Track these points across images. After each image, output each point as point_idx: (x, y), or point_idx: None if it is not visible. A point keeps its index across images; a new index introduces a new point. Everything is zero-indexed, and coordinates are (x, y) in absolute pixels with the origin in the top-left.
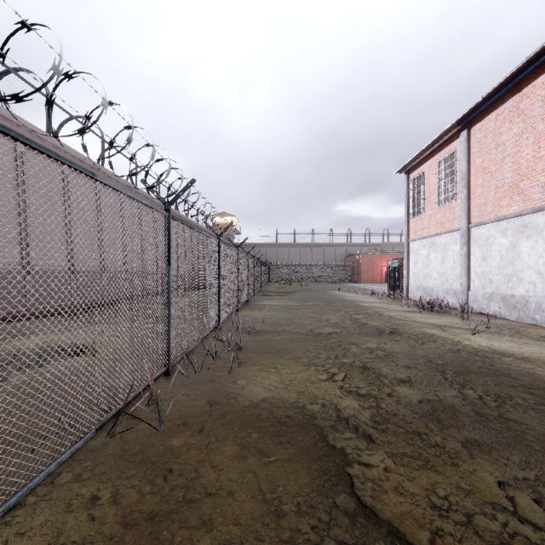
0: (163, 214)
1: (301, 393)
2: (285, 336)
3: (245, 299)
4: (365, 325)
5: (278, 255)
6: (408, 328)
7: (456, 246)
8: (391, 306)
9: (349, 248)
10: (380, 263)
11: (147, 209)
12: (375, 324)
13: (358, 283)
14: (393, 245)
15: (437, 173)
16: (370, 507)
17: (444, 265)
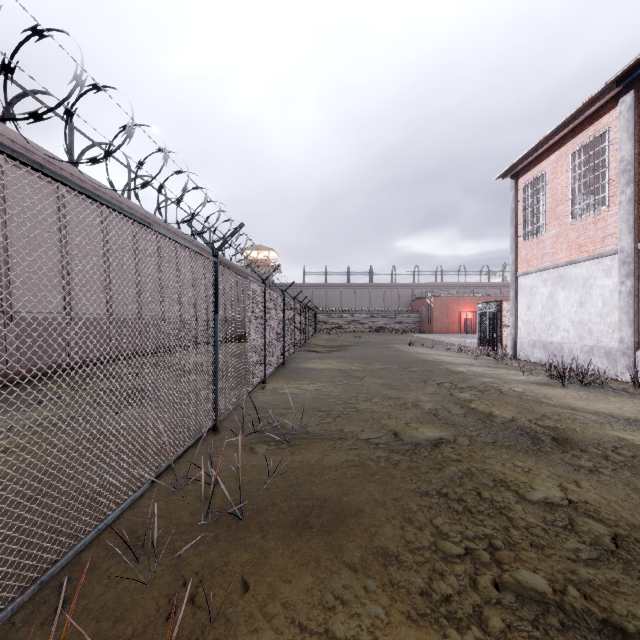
0: None
1: None
2: (347, 456)
3: (280, 360)
4: (492, 419)
5: (328, 299)
6: (578, 427)
7: (608, 279)
8: (503, 373)
9: (416, 289)
10: (457, 308)
11: None
12: (509, 417)
13: (430, 333)
14: (472, 286)
15: (570, 170)
16: None
17: (583, 309)
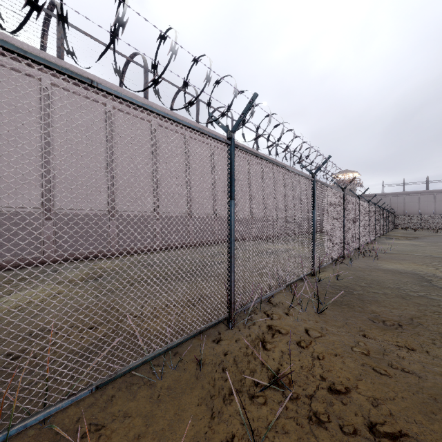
0: (342, 193)
1: (414, 269)
2: (408, 255)
3: (373, 237)
4: None
5: (405, 204)
6: None
7: None
8: None
9: None
10: None
11: (339, 193)
12: None
13: None
14: None
15: None
16: (435, 284)
17: None
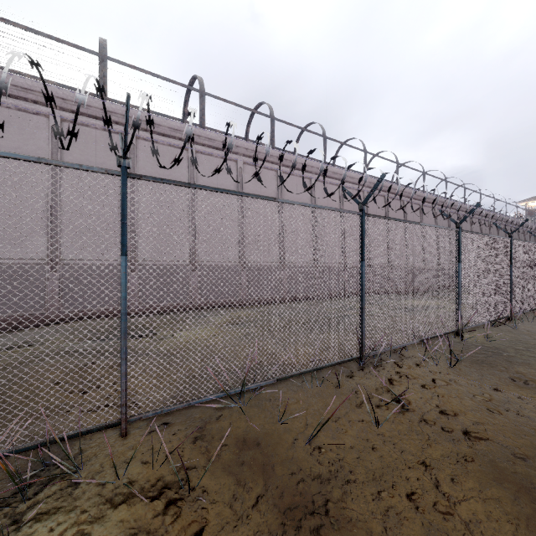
0: (507, 239)
1: None
2: None
3: None
4: None
5: None
6: None
7: None
8: None
9: None
10: None
11: (501, 240)
12: None
13: None
14: None
15: None
16: None
17: None
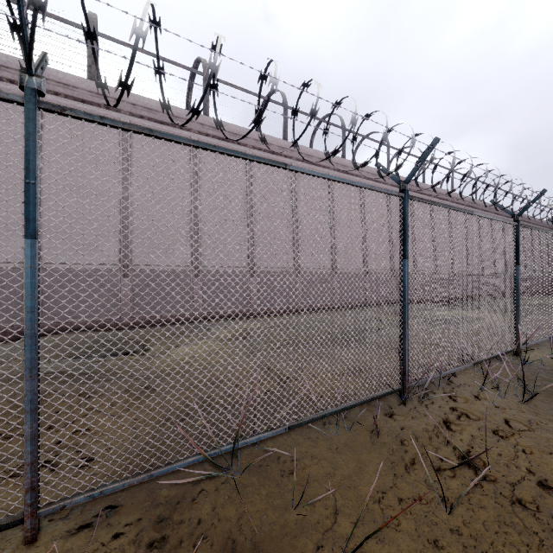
0: None
1: None
2: None
3: None
4: None
5: None
6: None
7: None
8: None
9: None
10: None
11: None
12: None
13: None
14: None
15: None
16: None
17: None
